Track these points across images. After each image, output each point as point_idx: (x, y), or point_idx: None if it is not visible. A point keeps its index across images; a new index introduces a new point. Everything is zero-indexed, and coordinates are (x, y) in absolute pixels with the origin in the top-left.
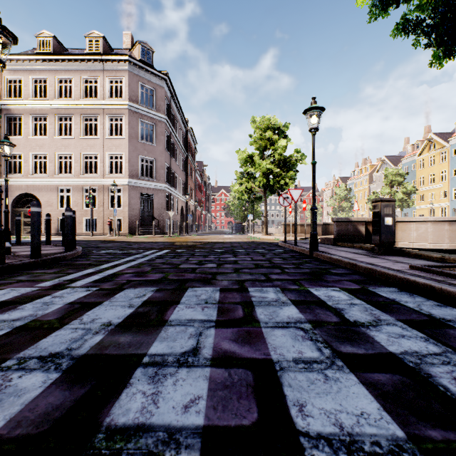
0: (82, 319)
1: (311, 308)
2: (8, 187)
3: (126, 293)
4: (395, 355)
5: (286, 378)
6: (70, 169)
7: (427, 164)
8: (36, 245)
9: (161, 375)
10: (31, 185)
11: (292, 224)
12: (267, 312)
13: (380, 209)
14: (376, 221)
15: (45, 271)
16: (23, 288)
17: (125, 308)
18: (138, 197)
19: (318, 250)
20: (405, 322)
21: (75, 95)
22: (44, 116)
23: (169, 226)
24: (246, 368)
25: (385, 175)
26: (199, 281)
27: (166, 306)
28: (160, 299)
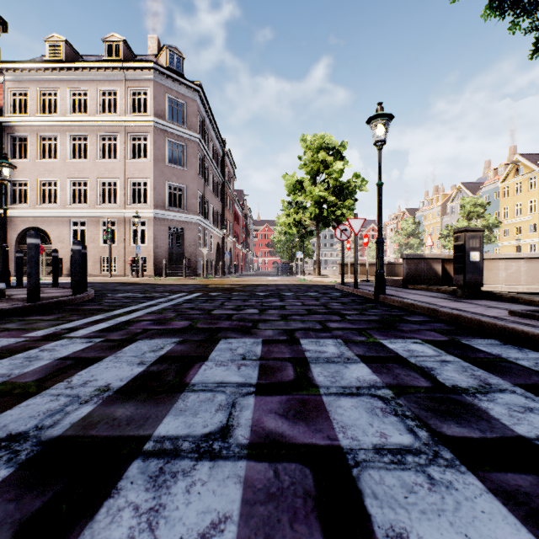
0: (70, 381)
1: (388, 366)
2: (12, 219)
3: (138, 346)
4: (529, 440)
5: (367, 482)
6: (85, 199)
7: (512, 193)
8: (34, 285)
9: (168, 474)
10: (39, 217)
11: (350, 263)
12: (328, 372)
13: (464, 241)
14: (459, 257)
15: (42, 317)
16: (6, 338)
17: (133, 366)
18: (166, 232)
19: (385, 293)
20: (526, 388)
21: (90, 110)
22: (54, 135)
23: (202, 266)
24: (301, 461)
25: (461, 205)
26: (236, 331)
27: (189, 363)
28: (182, 354)
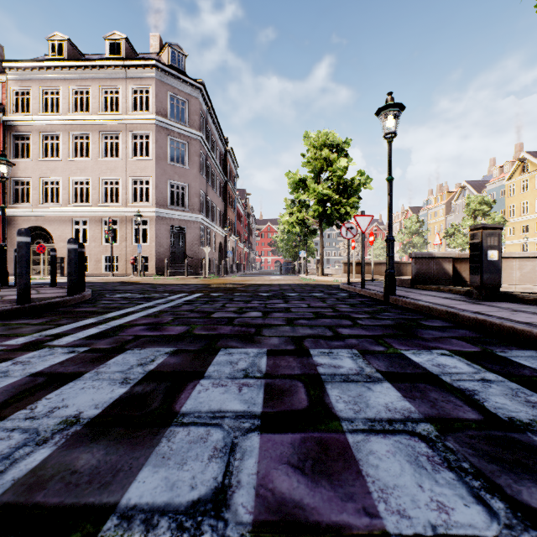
0: (34, 408)
1: (420, 388)
2: (15, 218)
3: (125, 358)
4: None
5: None
6: (88, 198)
7: (518, 190)
8: (24, 286)
9: None
10: (41, 216)
11: (354, 262)
12: (348, 396)
13: (481, 239)
14: (476, 256)
15: (29, 321)
16: None
17: (115, 386)
18: (167, 231)
19: (395, 294)
20: None
21: (92, 108)
22: (56, 134)
23: (204, 265)
24: None
25: (466, 204)
26: (237, 338)
27: (181, 383)
28: (175, 369)
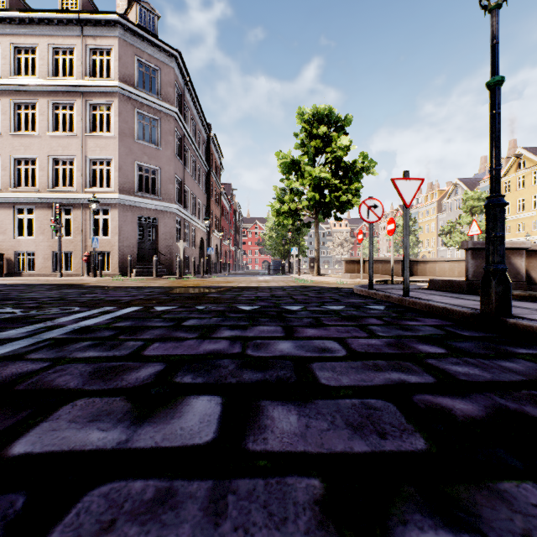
0: None
1: None
2: None
3: None
4: None
5: None
6: None
7: (514, 187)
8: None
9: None
10: None
11: (358, 259)
12: None
13: None
14: None
15: None
16: None
17: None
18: (134, 222)
19: (510, 313)
20: None
21: (40, 71)
22: None
23: (178, 263)
24: None
25: (463, 200)
26: None
27: None
28: None
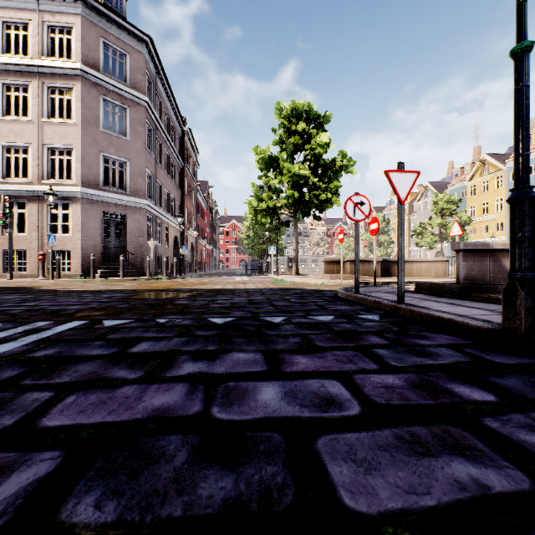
0: None
1: None
2: None
3: None
4: None
5: None
6: None
7: (479, 191)
8: None
9: None
10: None
11: (337, 260)
12: None
13: None
14: None
15: None
16: None
17: None
18: (99, 218)
19: None
20: None
21: None
22: None
23: (148, 263)
24: None
25: (434, 202)
26: None
27: None
28: None
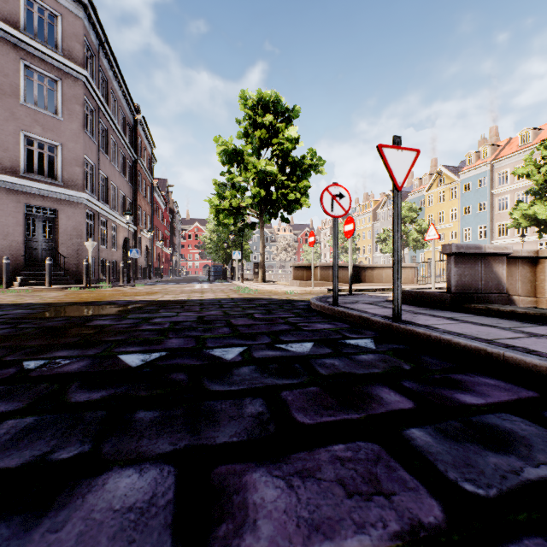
0: None
1: None
2: None
3: None
4: None
5: None
6: None
7: (436, 201)
8: None
9: None
10: None
11: (307, 265)
12: None
13: None
14: None
15: None
16: None
17: None
18: (19, 212)
19: None
20: None
21: None
22: None
23: (85, 268)
24: None
25: None
26: None
27: None
28: None
